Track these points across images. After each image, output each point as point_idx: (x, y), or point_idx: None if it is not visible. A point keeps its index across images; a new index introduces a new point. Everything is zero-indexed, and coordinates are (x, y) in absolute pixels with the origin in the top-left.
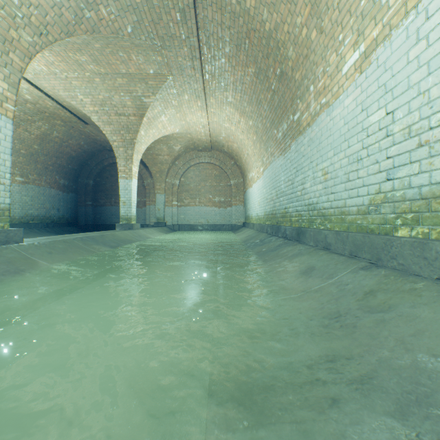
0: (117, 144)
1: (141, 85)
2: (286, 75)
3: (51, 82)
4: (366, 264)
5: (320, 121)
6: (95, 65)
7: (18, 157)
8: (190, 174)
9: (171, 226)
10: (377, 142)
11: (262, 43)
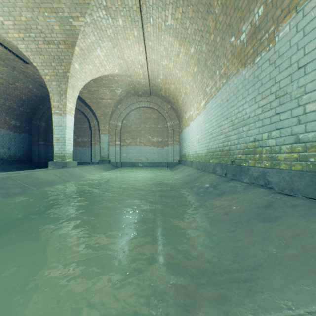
0: (50, 77)
1: (66, 0)
2: None
3: None
4: None
5: None
6: None
7: None
8: (131, 118)
9: (114, 163)
10: None
11: None
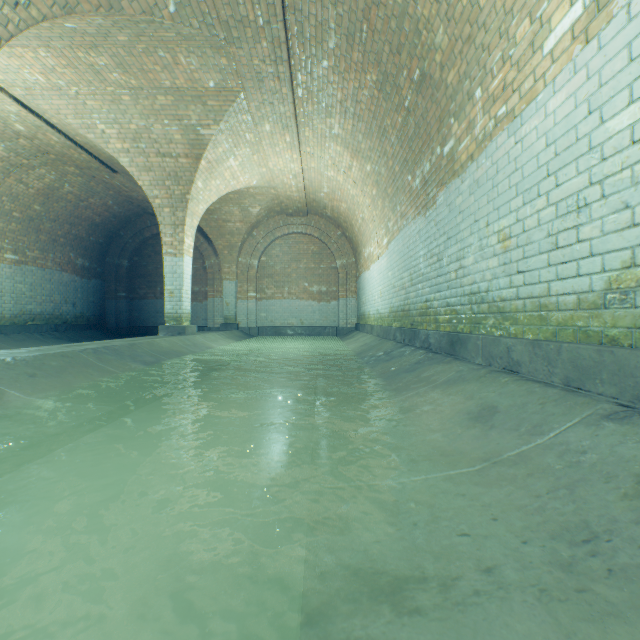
0: (161, 201)
1: (195, 107)
2: (430, 80)
3: (54, 103)
4: (615, 408)
5: (495, 147)
6: (122, 73)
7: (8, 223)
8: (274, 251)
9: (246, 329)
10: (626, 168)
11: (391, 27)
